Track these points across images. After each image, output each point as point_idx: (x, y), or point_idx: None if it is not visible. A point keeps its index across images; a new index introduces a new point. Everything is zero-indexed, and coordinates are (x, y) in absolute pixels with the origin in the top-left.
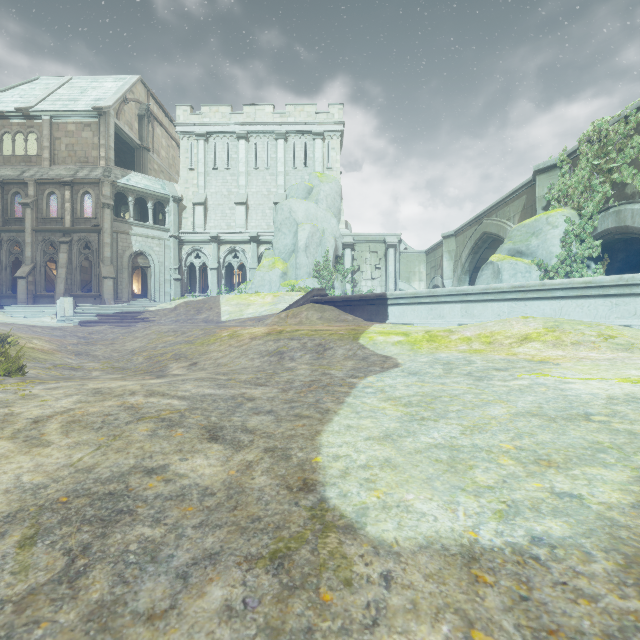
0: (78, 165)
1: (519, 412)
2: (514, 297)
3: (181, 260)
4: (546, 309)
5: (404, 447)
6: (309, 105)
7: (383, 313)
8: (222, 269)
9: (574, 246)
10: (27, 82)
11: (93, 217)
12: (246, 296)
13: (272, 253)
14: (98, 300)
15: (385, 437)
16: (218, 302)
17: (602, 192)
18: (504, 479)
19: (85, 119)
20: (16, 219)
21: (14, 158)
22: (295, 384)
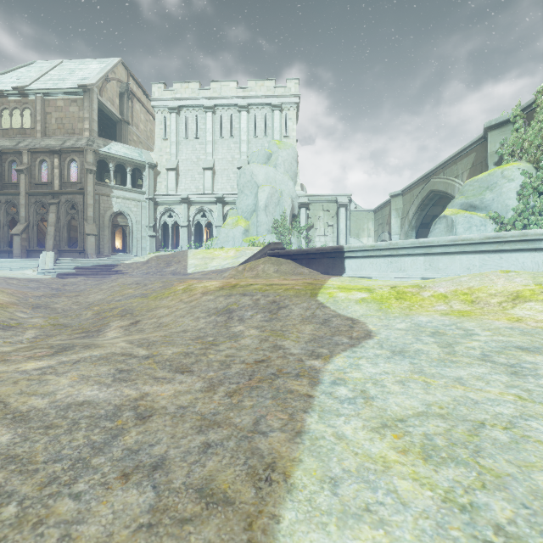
0: (66, 136)
1: None
2: (487, 249)
3: (156, 219)
4: (526, 262)
5: None
6: (268, 80)
7: (340, 266)
8: (192, 227)
9: (531, 199)
10: (24, 66)
11: (78, 181)
12: (211, 250)
13: (236, 212)
14: (82, 254)
15: None
16: (186, 256)
17: None
18: None
19: (72, 96)
20: (12, 184)
21: (11, 131)
22: (232, 369)
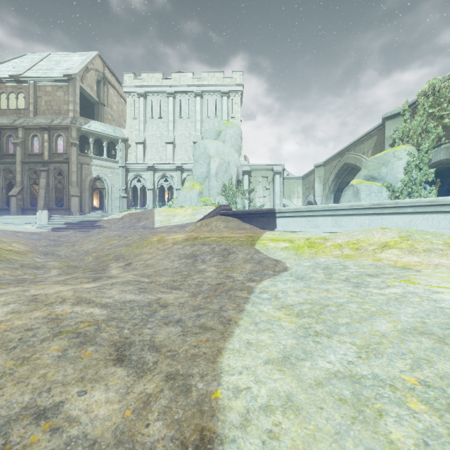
0: (54, 116)
1: (406, 328)
2: (373, 212)
3: (127, 183)
4: (398, 222)
5: (304, 376)
6: (218, 72)
7: (272, 223)
8: (156, 189)
9: (414, 173)
10: (18, 57)
11: (64, 153)
12: (173, 209)
13: (192, 178)
14: (68, 212)
15: (284, 360)
16: (153, 213)
17: (435, 133)
18: (424, 439)
19: (59, 83)
20: (9, 154)
21: (8, 111)
22: (203, 288)
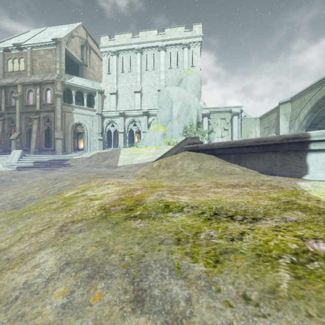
0: (45, 74)
1: None
2: None
3: (103, 128)
4: None
5: None
6: (180, 27)
7: (296, 163)
8: (126, 133)
9: None
10: (24, 33)
11: (51, 103)
12: (138, 148)
13: (156, 122)
14: (54, 152)
15: None
16: (119, 153)
17: None
18: None
19: (49, 47)
20: (12, 106)
21: (13, 73)
22: None
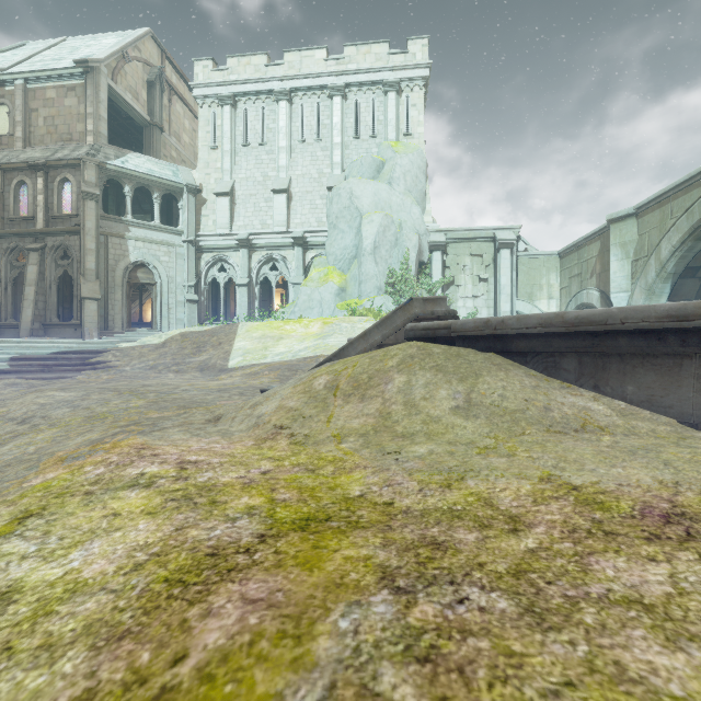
0: (59, 145)
1: None
2: None
3: (199, 274)
4: None
5: None
6: (378, 43)
7: None
8: (255, 286)
9: None
10: (11, 48)
11: (73, 213)
12: (279, 323)
13: (324, 261)
14: (79, 331)
15: None
16: (233, 333)
17: None
18: None
19: (68, 81)
20: None
21: None
22: None
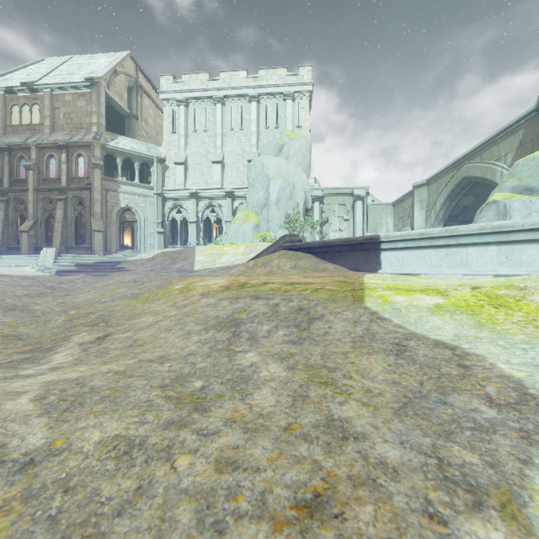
0: (74, 131)
1: None
2: None
3: (164, 215)
4: None
5: None
6: (280, 68)
7: (374, 260)
8: (200, 223)
9: None
10: (35, 63)
11: (85, 176)
12: (220, 246)
13: (246, 207)
14: (89, 251)
15: None
16: (193, 252)
17: None
18: None
19: (80, 90)
20: (21, 180)
21: (21, 127)
22: None
